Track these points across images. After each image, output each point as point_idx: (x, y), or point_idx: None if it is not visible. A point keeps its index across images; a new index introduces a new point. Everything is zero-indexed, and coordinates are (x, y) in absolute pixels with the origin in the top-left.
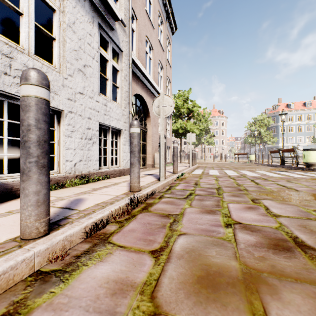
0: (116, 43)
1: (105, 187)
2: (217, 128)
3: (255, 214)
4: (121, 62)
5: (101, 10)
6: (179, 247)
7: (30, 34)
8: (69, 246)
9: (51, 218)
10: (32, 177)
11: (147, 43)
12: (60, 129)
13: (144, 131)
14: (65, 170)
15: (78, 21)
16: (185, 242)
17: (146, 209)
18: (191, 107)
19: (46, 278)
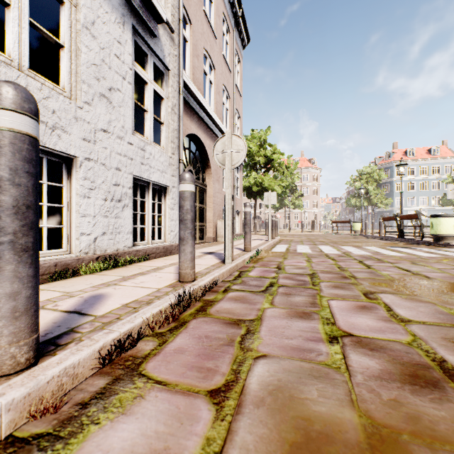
0: (160, 56)
1: (141, 274)
2: (307, 184)
3: (372, 319)
4: (167, 85)
5: (136, 6)
6: (257, 382)
7: (22, 36)
8: (72, 384)
9: (46, 333)
10: (4, 270)
11: (206, 59)
12: (72, 186)
13: (202, 188)
14: (79, 249)
15: (100, 21)
16: (266, 372)
17: (203, 310)
18: (270, 155)
19: (21, 453)
